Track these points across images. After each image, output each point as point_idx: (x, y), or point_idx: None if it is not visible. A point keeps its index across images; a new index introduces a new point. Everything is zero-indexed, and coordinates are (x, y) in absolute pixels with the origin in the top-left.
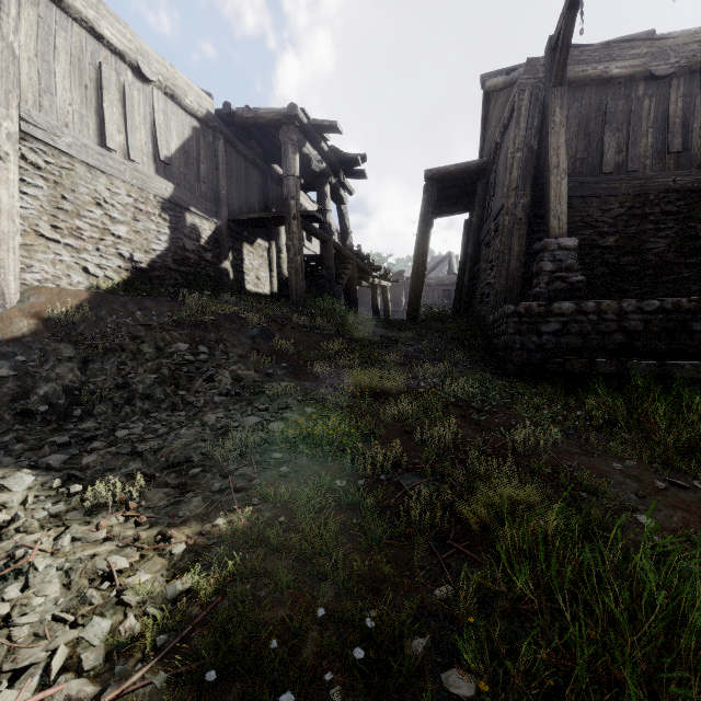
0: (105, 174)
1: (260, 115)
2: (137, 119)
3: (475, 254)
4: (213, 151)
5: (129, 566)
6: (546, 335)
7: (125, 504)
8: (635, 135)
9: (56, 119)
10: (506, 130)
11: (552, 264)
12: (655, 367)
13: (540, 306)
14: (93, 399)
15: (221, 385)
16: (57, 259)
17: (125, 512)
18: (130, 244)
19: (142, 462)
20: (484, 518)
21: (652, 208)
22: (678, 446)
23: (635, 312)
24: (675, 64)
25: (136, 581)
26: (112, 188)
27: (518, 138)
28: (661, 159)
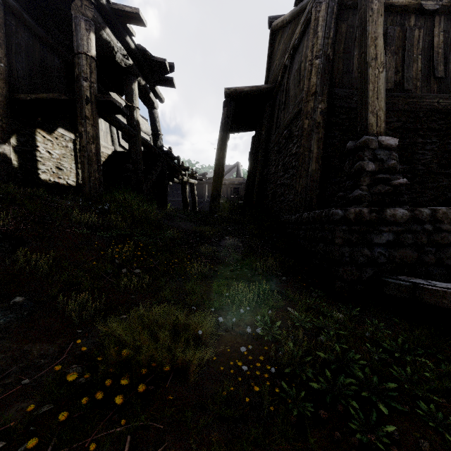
0: None
1: None
2: None
3: (264, 160)
4: None
5: None
6: (378, 247)
7: None
8: (409, 59)
9: None
10: (295, 52)
11: (373, 164)
12: None
13: (372, 212)
14: None
15: None
16: None
17: None
18: None
19: None
20: None
21: (421, 124)
22: None
23: None
24: (439, 1)
25: None
26: None
27: (316, 46)
28: (427, 82)
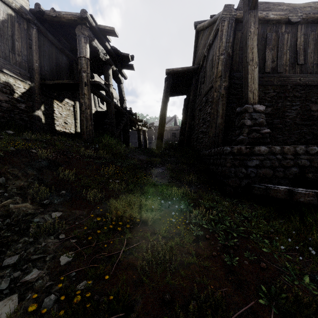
0: None
1: (62, 15)
2: None
3: (192, 115)
4: (27, 35)
5: None
6: (250, 168)
7: None
8: (281, 53)
9: None
10: (210, 48)
11: (250, 121)
12: None
13: (247, 148)
14: None
15: None
16: None
17: None
18: None
19: None
20: None
21: (289, 93)
22: None
23: (304, 154)
24: (300, 16)
25: None
26: None
27: (221, 47)
28: (293, 67)
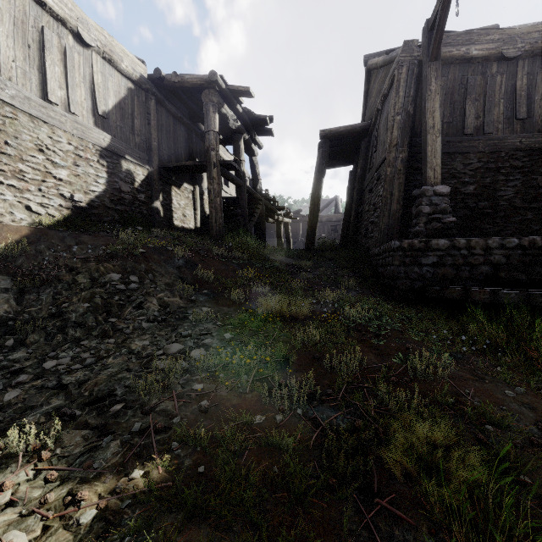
0: (47, 124)
1: (185, 80)
2: (77, 78)
3: (360, 198)
4: (145, 109)
5: None
6: (425, 267)
7: (37, 454)
8: (490, 104)
9: None
10: (386, 99)
11: (429, 207)
12: (523, 296)
13: (421, 242)
14: (26, 329)
15: (149, 311)
16: (0, 198)
17: (37, 463)
18: (71, 186)
19: (66, 397)
20: (406, 464)
21: (503, 163)
22: None
23: (499, 248)
24: (521, 48)
25: None
26: (53, 137)
27: (398, 104)
28: (510, 124)
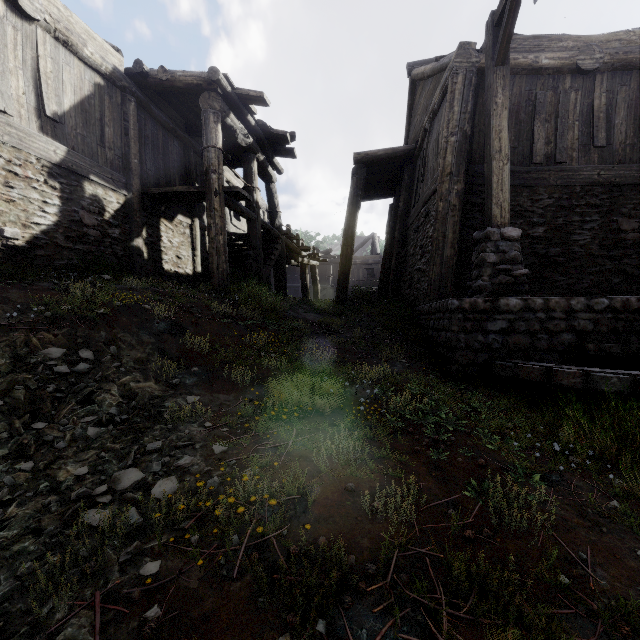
0: None
1: (177, 78)
2: (12, 62)
3: (402, 238)
4: (121, 114)
5: None
6: (492, 334)
7: None
8: (563, 127)
9: None
10: (435, 116)
11: (495, 255)
12: (628, 382)
13: (486, 301)
14: None
15: (103, 407)
16: None
17: None
18: None
19: None
20: None
21: (578, 200)
22: None
23: (584, 311)
24: (599, 59)
25: None
26: None
27: (452, 122)
28: (586, 152)
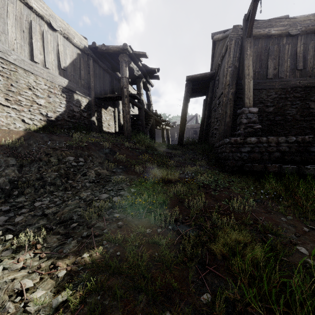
0: (33, 74)
1: (109, 48)
2: (49, 48)
3: (209, 115)
4: (87, 65)
5: (33, 285)
6: (243, 153)
7: (35, 246)
8: (282, 61)
9: (8, 47)
10: (223, 58)
11: (246, 120)
12: (296, 169)
13: (241, 139)
14: (24, 185)
15: (90, 177)
16: (8, 115)
17: (34, 250)
18: (46, 108)
19: (47, 220)
20: (223, 251)
21: (289, 95)
22: (312, 209)
23: (284, 142)
24: (299, 29)
25: (35, 297)
26: (37, 81)
27: (229, 61)
28: (293, 72)
